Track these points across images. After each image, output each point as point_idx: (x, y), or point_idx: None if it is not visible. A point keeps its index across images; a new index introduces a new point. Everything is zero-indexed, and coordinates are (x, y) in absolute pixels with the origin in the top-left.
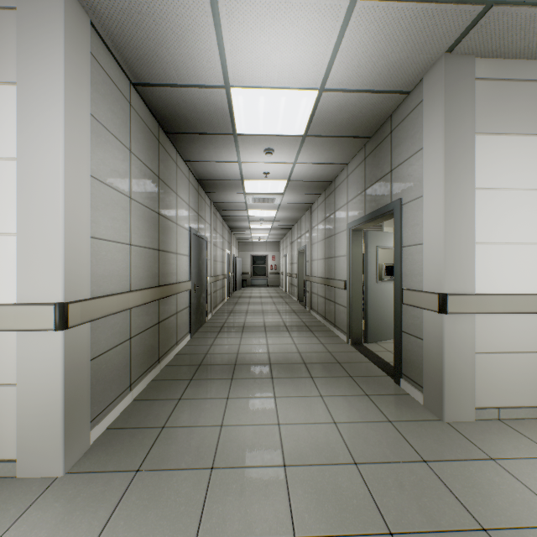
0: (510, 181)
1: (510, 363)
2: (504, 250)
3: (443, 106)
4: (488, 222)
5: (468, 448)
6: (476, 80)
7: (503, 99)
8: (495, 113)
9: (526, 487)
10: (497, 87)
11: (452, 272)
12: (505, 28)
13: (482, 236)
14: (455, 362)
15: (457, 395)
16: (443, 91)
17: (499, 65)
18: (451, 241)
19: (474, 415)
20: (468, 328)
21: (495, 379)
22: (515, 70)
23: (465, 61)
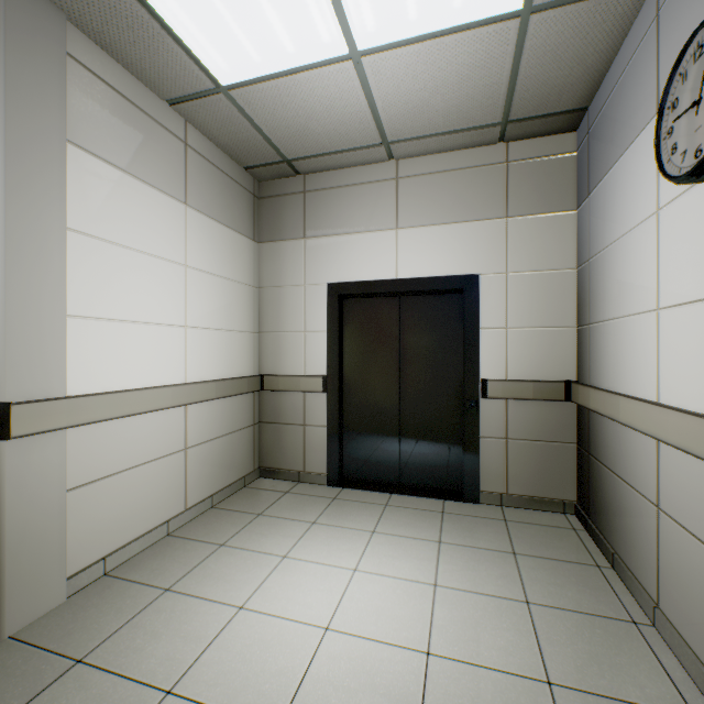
0: (123, 235)
1: (123, 486)
2: (115, 329)
3: (3, 57)
4: (91, 286)
5: (41, 669)
6: (70, 58)
7: (113, 115)
8: (101, 128)
9: (121, 678)
10: (104, 92)
11: (24, 362)
12: (108, 6)
13: (82, 305)
14: (29, 521)
15: (35, 575)
16: (3, 29)
17: (108, 62)
18: (22, 307)
19: (67, 591)
20: (56, 454)
21: (101, 518)
22: (129, 86)
23: (50, 10)
